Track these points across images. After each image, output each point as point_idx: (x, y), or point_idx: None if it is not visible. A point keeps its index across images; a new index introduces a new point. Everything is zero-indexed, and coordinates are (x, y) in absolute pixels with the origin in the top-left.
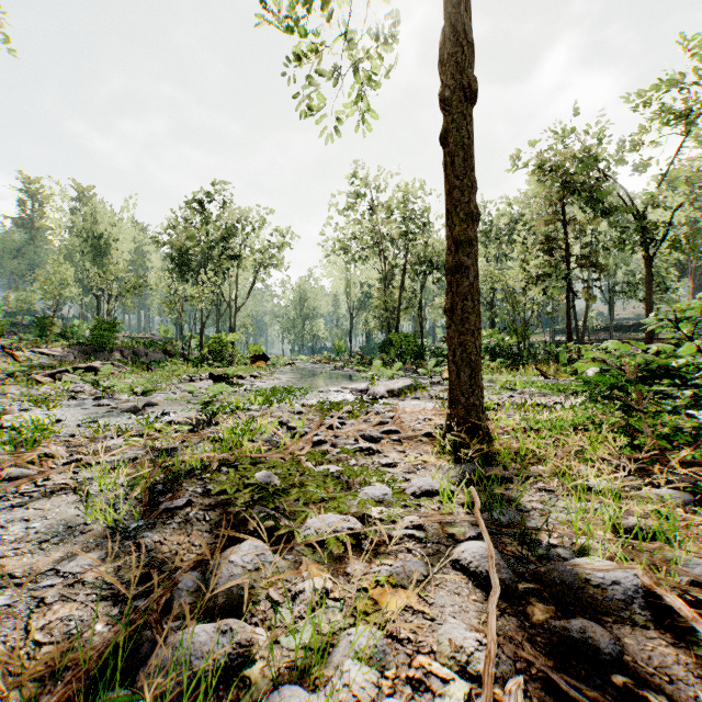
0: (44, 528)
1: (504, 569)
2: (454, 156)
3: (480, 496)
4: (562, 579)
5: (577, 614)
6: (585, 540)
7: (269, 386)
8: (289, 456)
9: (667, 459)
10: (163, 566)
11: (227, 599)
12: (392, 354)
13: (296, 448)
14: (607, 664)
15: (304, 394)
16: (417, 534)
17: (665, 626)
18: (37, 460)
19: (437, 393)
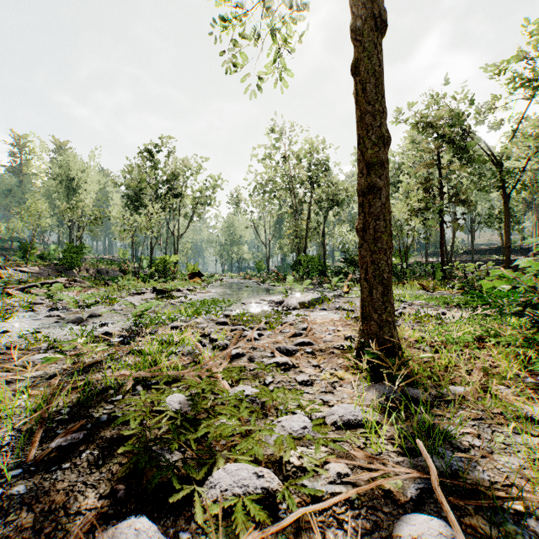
0: None
1: None
2: (367, 82)
3: (408, 427)
4: None
5: None
6: None
7: (200, 298)
8: (205, 374)
9: None
10: None
11: None
12: (301, 272)
13: (213, 364)
14: None
15: (228, 306)
16: None
17: None
18: None
19: (340, 304)
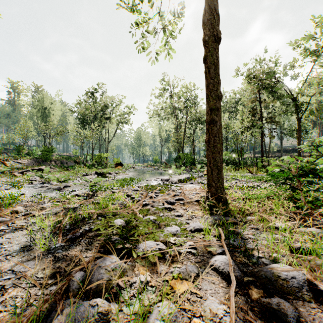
0: (9, 248)
1: (236, 270)
2: (210, 68)
3: (223, 231)
4: (265, 275)
5: (274, 294)
6: (275, 254)
7: (123, 178)
8: (130, 212)
9: (312, 213)
10: (66, 268)
11: (97, 286)
12: (180, 163)
13: (134, 207)
14: (291, 322)
15: (139, 181)
16: (192, 251)
17: (319, 301)
18: (10, 213)
19: (201, 181)
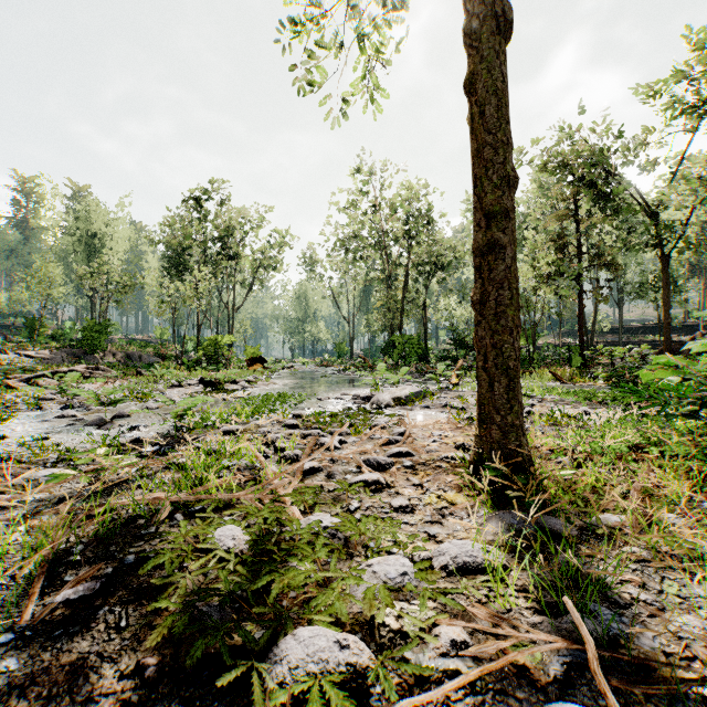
0: None
1: None
2: (486, 103)
3: (546, 573)
4: None
5: None
6: None
7: (263, 392)
8: (268, 497)
9: None
10: None
11: None
12: (395, 357)
13: (279, 483)
14: None
15: (299, 402)
16: (465, 671)
17: None
18: None
19: (447, 400)
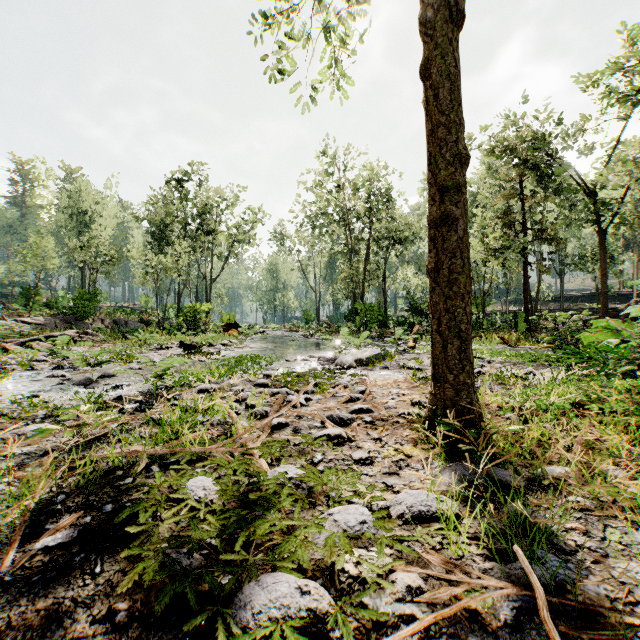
0: None
1: None
2: (439, 86)
3: (496, 521)
4: None
5: None
6: None
7: (236, 355)
8: (238, 450)
9: None
10: None
11: None
12: (357, 323)
13: (249, 437)
14: None
15: (270, 363)
16: (420, 615)
17: None
18: None
19: (405, 362)
